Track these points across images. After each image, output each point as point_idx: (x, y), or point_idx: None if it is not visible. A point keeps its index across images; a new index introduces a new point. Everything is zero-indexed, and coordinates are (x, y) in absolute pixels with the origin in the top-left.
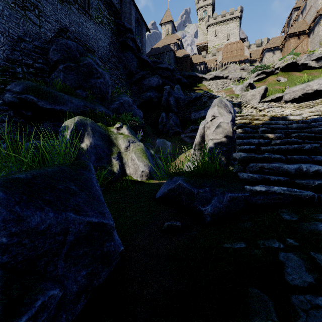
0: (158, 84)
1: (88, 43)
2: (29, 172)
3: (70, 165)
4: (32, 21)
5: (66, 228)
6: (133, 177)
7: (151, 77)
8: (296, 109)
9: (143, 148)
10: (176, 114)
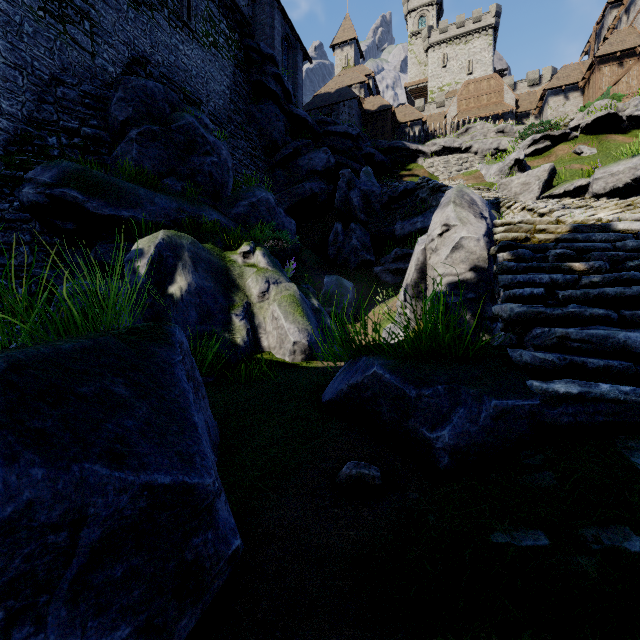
0: (328, 166)
1: (188, 85)
2: (7, 354)
3: (125, 333)
4: (79, 44)
5: (80, 509)
6: (276, 355)
7: (313, 151)
8: (620, 210)
9: (296, 294)
10: (364, 225)
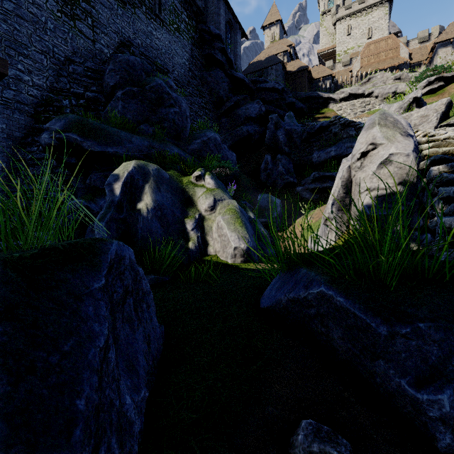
0: (260, 113)
1: (159, 60)
2: None
3: (28, 256)
4: (84, 34)
5: None
6: (220, 258)
7: (249, 103)
8: None
9: (236, 208)
10: (287, 156)
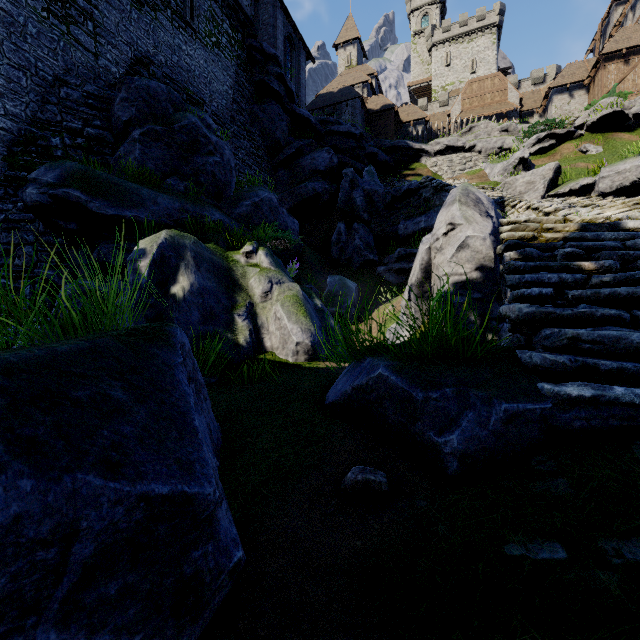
0: (331, 166)
1: (191, 85)
2: None
3: (124, 334)
4: (83, 45)
5: (72, 522)
6: (279, 356)
7: (316, 151)
8: (628, 209)
9: (299, 294)
10: (367, 225)
